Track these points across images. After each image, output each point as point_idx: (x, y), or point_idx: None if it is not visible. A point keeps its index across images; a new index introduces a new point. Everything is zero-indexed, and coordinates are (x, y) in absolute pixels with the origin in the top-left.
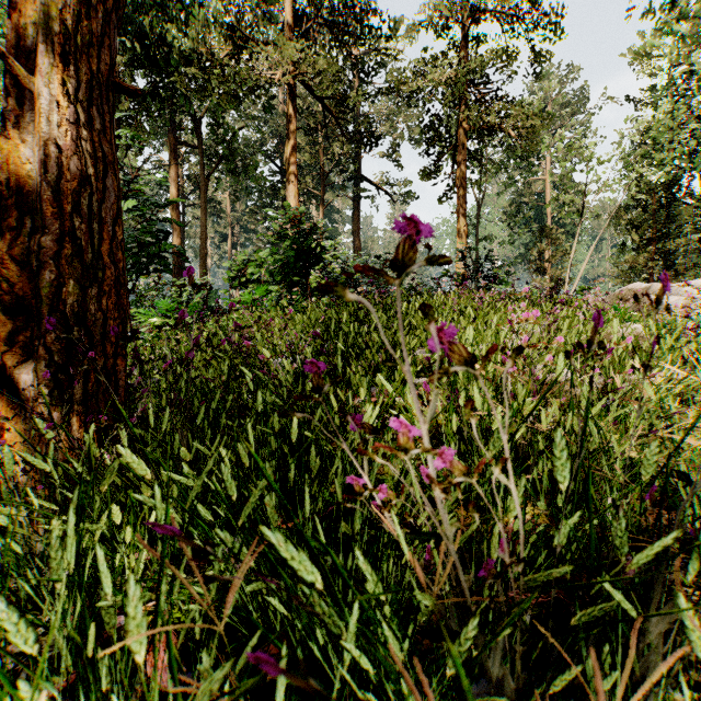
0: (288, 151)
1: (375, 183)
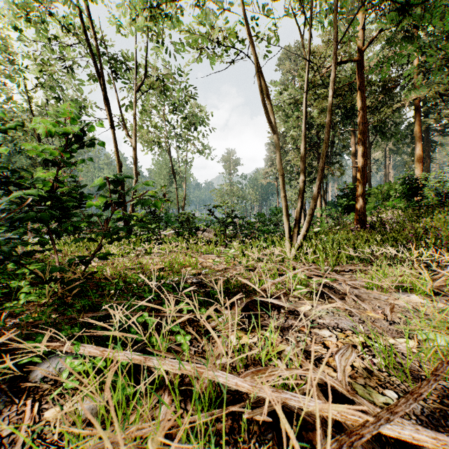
0: (415, 128)
1: None
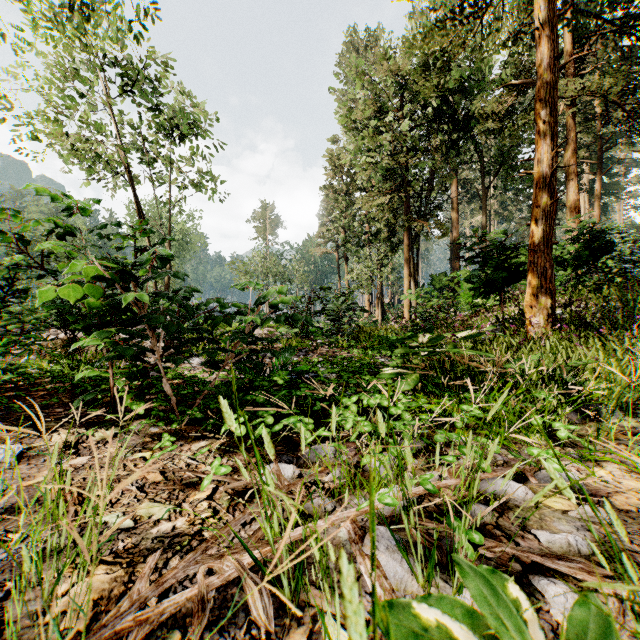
0: (567, 155)
1: None
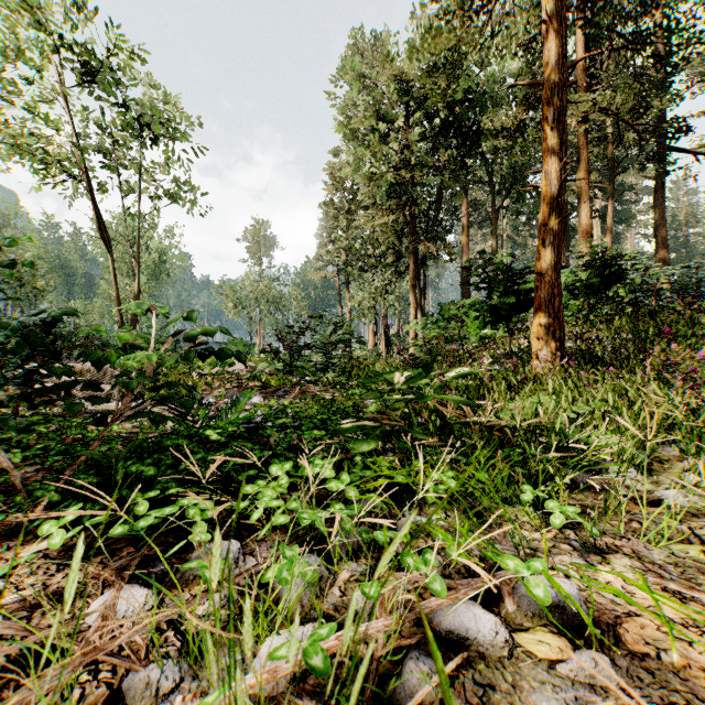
0: (580, 176)
1: (688, 151)
